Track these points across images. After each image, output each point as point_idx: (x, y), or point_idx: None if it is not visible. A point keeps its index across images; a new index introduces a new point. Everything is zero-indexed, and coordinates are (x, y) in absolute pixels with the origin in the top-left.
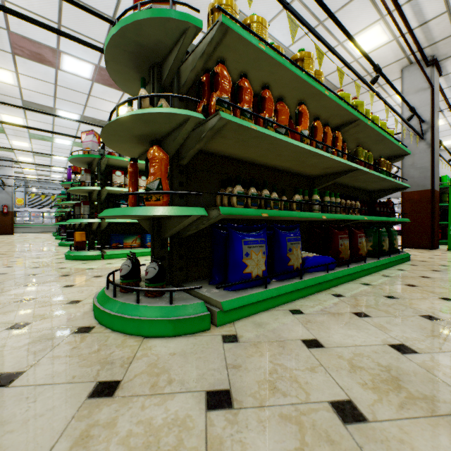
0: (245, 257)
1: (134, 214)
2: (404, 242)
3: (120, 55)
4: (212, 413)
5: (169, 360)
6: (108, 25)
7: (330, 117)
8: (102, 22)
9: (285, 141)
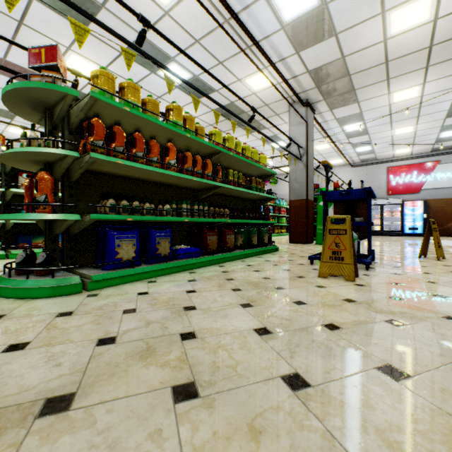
0: (117, 247)
1: (23, 218)
2: (290, 239)
3: (15, 100)
4: (58, 318)
5: (44, 306)
6: (14, 27)
7: (201, 148)
8: (8, 22)
9: (150, 170)
